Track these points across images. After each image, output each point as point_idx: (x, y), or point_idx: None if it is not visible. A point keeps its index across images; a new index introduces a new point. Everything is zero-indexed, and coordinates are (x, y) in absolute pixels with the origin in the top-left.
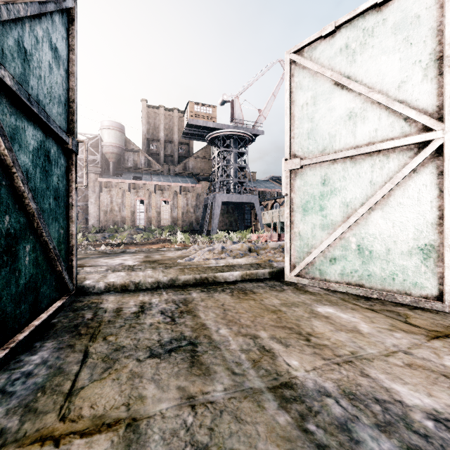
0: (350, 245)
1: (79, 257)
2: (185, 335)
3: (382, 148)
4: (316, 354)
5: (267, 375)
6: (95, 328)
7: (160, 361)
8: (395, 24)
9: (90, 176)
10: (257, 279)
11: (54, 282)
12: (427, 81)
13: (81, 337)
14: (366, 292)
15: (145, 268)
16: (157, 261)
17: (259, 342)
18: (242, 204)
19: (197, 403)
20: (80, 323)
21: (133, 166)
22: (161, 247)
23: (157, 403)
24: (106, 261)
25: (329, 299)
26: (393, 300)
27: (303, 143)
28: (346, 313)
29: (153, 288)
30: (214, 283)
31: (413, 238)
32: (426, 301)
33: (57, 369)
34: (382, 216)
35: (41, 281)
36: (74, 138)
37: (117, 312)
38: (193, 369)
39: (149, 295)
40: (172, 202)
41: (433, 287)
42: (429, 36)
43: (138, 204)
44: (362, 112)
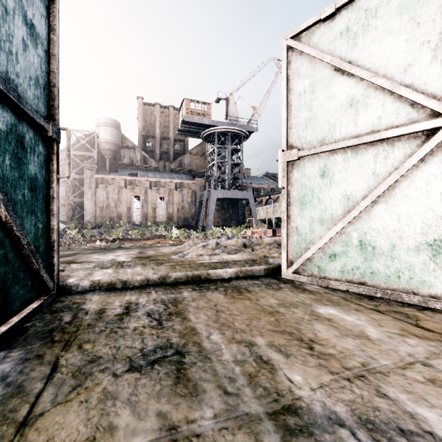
0: (351, 241)
1: (72, 253)
2: (172, 342)
3: (387, 136)
4: (322, 366)
5: (266, 396)
6: (71, 334)
7: (140, 376)
8: (401, 3)
9: (86, 173)
10: (252, 276)
11: (30, 281)
12: (437, 63)
13: (54, 345)
14: (369, 290)
15: (135, 265)
16: (150, 257)
17: (256, 351)
18: (237, 201)
19: (180, 436)
20: (56, 327)
21: (129, 162)
22: (156, 243)
23: (129, 438)
24: (98, 257)
25: (330, 298)
26: (399, 300)
27: (301, 133)
28: (350, 314)
29: (142, 286)
30: (207, 281)
31: (420, 232)
32: (436, 301)
33: (16, 388)
34: (386, 209)
35: (11, 281)
36: (55, 125)
37: (99, 314)
38: (177, 387)
39: (137, 294)
40: (168, 198)
41: None
42: (438, 14)
43: (134, 201)
44: (364, 99)
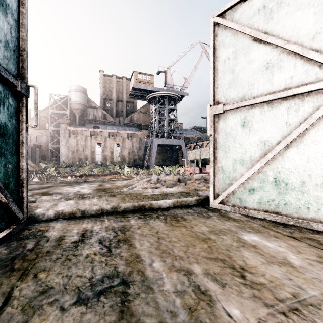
0: (267, 178)
1: (48, 186)
2: (118, 271)
3: (298, 92)
4: (256, 297)
5: None
6: (30, 262)
7: (86, 310)
8: None
9: (61, 126)
10: (186, 206)
11: None
12: None
13: (12, 274)
14: (283, 219)
15: (93, 197)
16: (106, 189)
17: (194, 280)
18: (173, 146)
19: None
20: (18, 254)
21: (93, 118)
22: (112, 178)
23: None
24: (67, 189)
25: (251, 225)
26: (308, 227)
27: (225, 91)
28: (271, 241)
29: (97, 215)
30: (150, 210)
31: None
32: None
33: None
34: (297, 152)
35: None
36: (24, 82)
37: (58, 241)
38: None
39: (92, 222)
40: (122, 144)
41: None
42: None
43: (97, 146)
44: (278, 62)
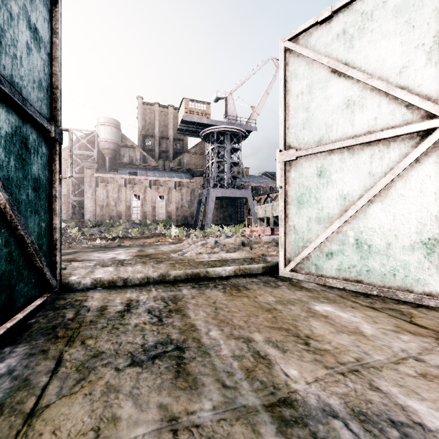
0: (348, 239)
1: (72, 251)
2: (172, 338)
3: (383, 137)
4: (317, 361)
5: (263, 389)
6: (74, 330)
7: (142, 370)
8: (396, 6)
9: (86, 172)
10: (251, 274)
11: (33, 279)
12: (431, 65)
13: (58, 341)
14: (365, 288)
15: (135, 263)
16: (149, 256)
17: (253, 347)
18: (236, 199)
19: (181, 427)
20: (59, 323)
21: (129, 161)
22: (155, 241)
23: (132, 428)
24: (99, 255)
25: (326, 296)
26: (394, 297)
27: (298, 133)
28: (346, 312)
29: (142, 284)
30: (206, 279)
31: (415, 231)
32: (430, 298)
33: (22, 381)
34: (382, 208)
35: (16, 278)
36: (58, 126)
37: (101, 311)
38: (178, 381)
39: (137, 292)
40: (167, 197)
41: (437, 284)
42: (433, 17)
43: (134, 199)
44: (360, 100)
